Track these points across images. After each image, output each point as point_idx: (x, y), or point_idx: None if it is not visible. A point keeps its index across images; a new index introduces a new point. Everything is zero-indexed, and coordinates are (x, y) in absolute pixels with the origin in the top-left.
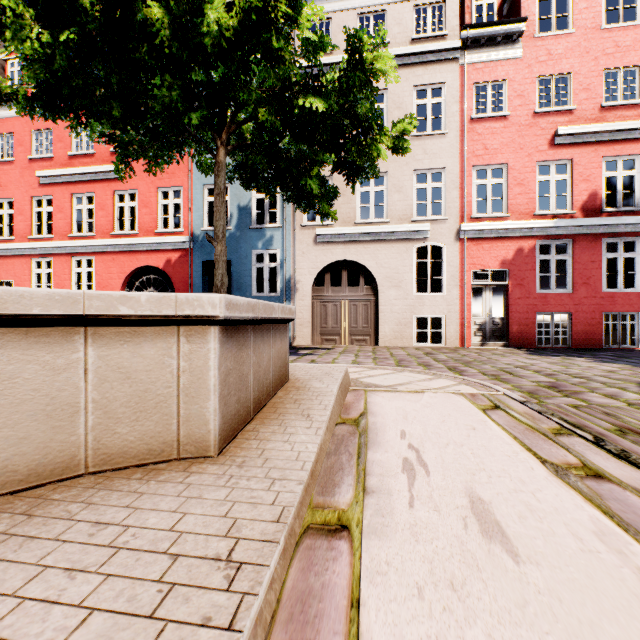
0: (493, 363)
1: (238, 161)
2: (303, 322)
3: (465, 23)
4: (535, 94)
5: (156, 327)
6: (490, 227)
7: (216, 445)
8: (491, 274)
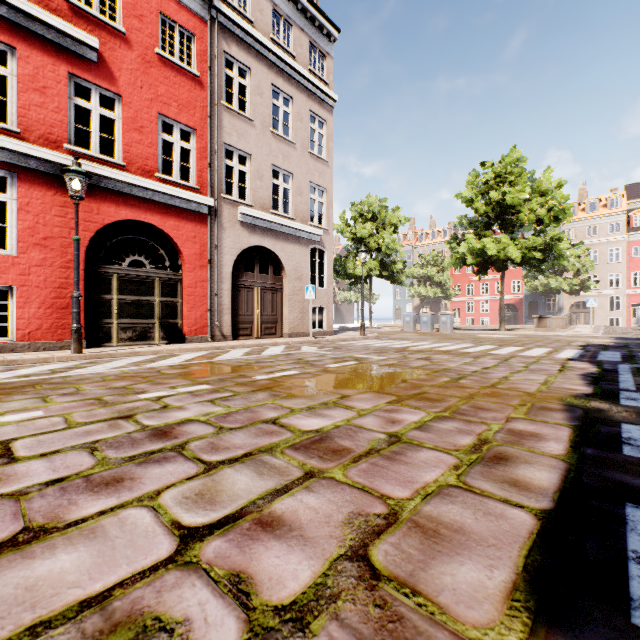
0: None
1: None
2: None
3: (630, 225)
4: None
5: None
6: (637, 291)
7: None
8: None
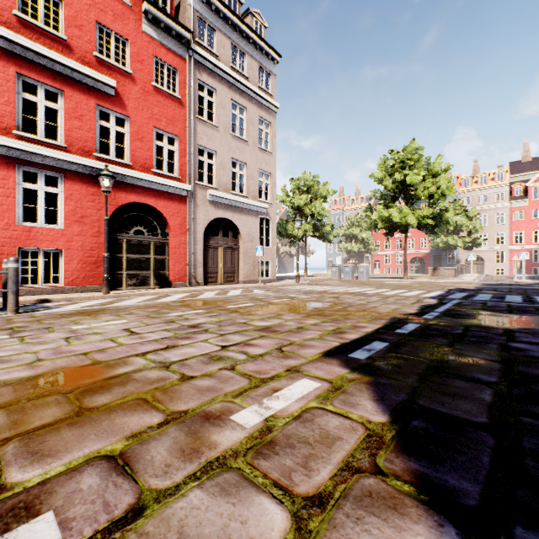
0: None
1: None
2: None
3: (512, 195)
4: (532, 214)
5: None
6: (517, 247)
7: None
8: None
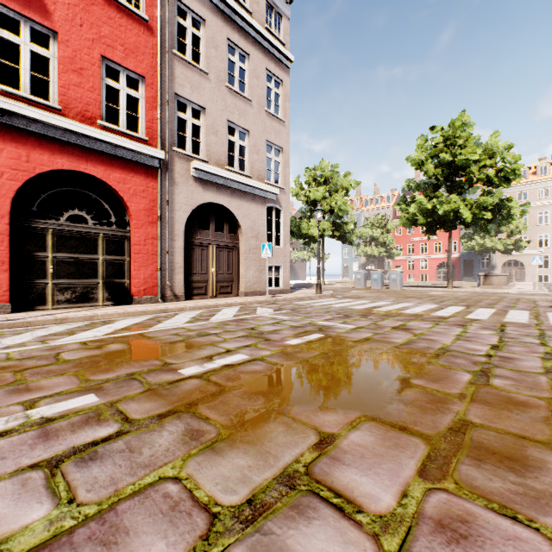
0: None
1: None
2: None
3: None
4: None
5: None
6: None
7: None
8: None
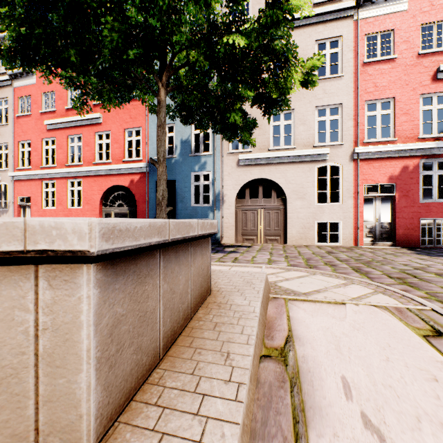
0: (391, 264)
1: (178, 103)
2: (229, 226)
3: None
4: (419, 39)
5: (0, 267)
6: (380, 149)
7: (90, 436)
8: (374, 188)
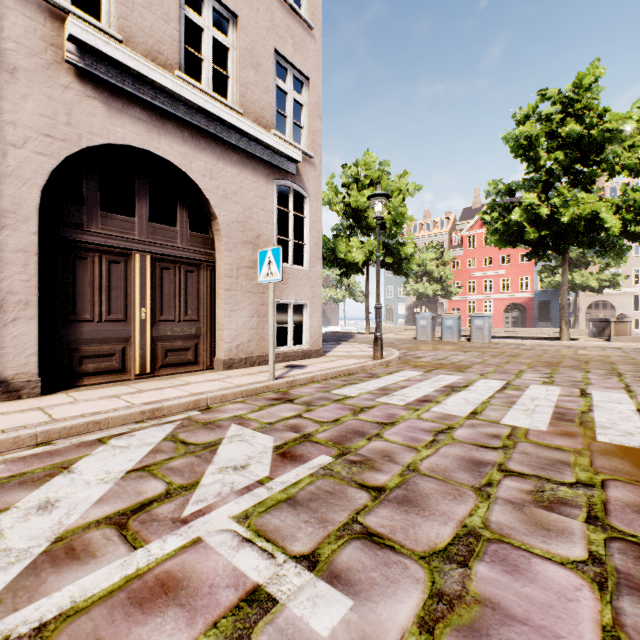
0: None
1: None
2: (582, 321)
3: None
4: None
5: None
6: None
7: None
8: None
